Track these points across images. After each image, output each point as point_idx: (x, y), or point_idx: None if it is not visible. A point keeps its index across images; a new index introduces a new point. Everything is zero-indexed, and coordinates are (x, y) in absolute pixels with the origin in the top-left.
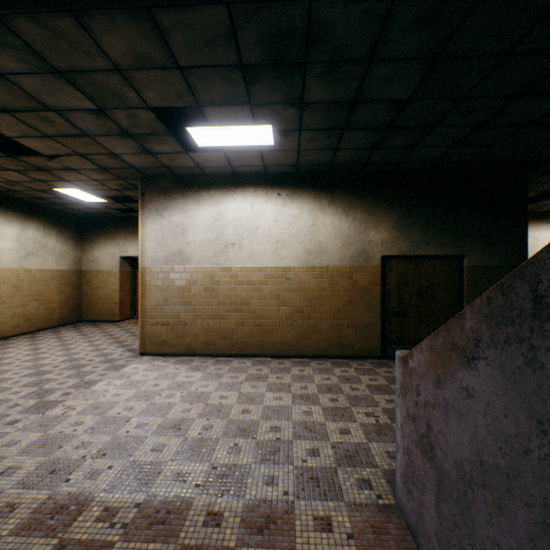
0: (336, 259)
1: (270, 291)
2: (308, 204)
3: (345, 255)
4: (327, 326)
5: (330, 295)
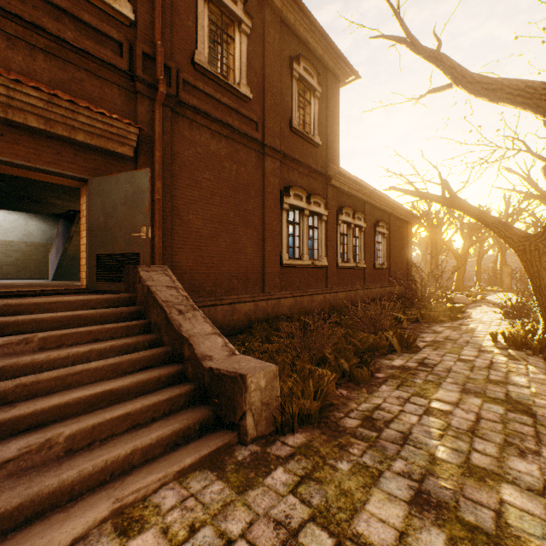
0: (39, 239)
1: (2, 251)
2: (24, 215)
3: (44, 238)
4: (35, 266)
5: (36, 254)
